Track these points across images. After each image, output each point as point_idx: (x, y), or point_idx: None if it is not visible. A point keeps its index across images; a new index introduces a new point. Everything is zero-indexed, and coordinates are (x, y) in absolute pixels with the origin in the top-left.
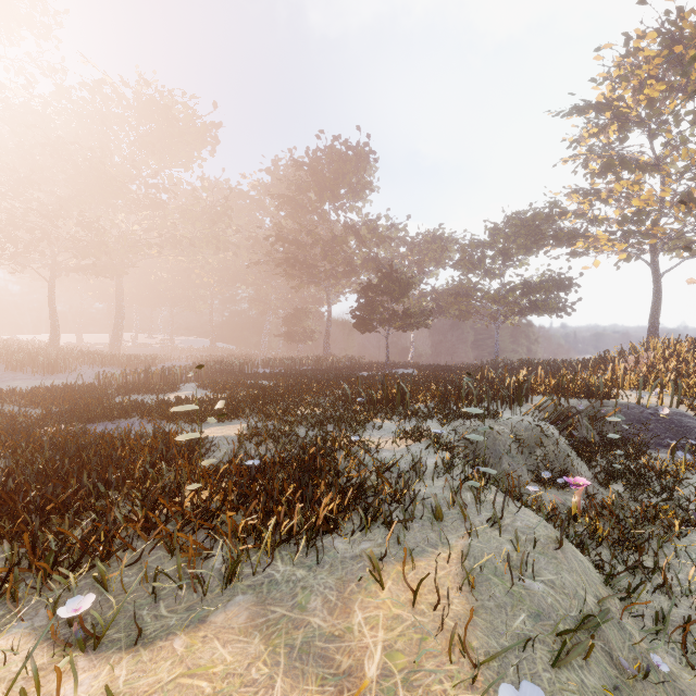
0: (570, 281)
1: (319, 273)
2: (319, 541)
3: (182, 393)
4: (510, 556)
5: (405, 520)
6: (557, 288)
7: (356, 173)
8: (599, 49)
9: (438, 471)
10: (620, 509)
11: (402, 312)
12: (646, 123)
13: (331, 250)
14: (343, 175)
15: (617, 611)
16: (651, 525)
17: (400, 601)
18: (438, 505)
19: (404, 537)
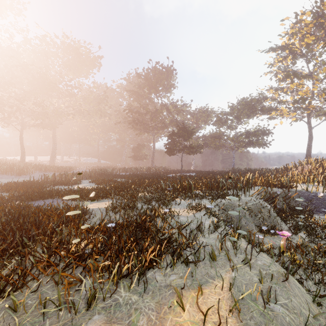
0: (268, 131)
1: (149, 127)
2: (146, 274)
3: (81, 185)
4: (258, 285)
5: (195, 261)
6: (262, 134)
7: (166, 79)
8: (283, 20)
9: (211, 228)
10: (306, 248)
11: (189, 146)
12: (305, 55)
13: (154, 116)
14: (160, 80)
15: (323, 320)
16: (324, 257)
17: (195, 320)
18: (214, 251)
19: (195, 273)
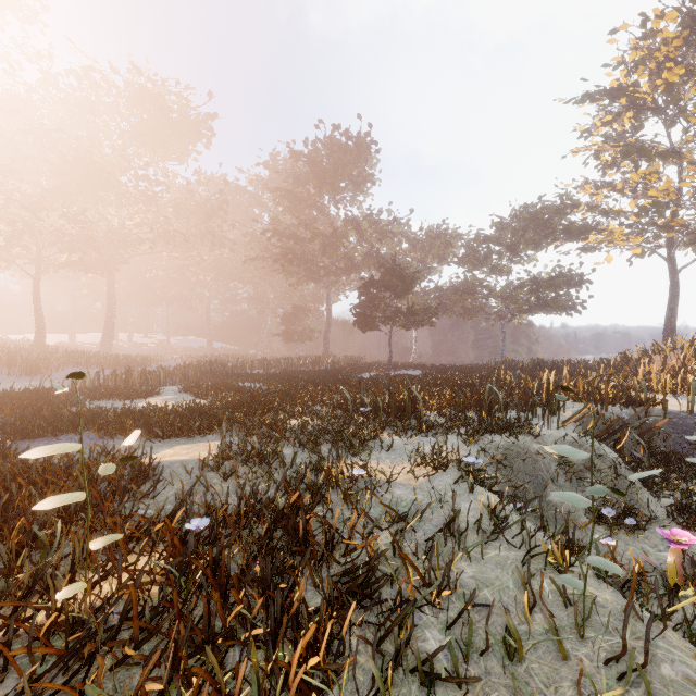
0: (581, 277)
1: (318, 269)
2: None
3: (160, 398)
4: None
5: (459, 679)
6: (567, 285)
7: (356, 164)
8: (614, 32)
9: (482, 526)
10: None
11: (407, 309)
12: (663, 110)
13: (330, 245)
14: (343, 167)
15: None
16: None
17: None
18: (515, 631)
19: None
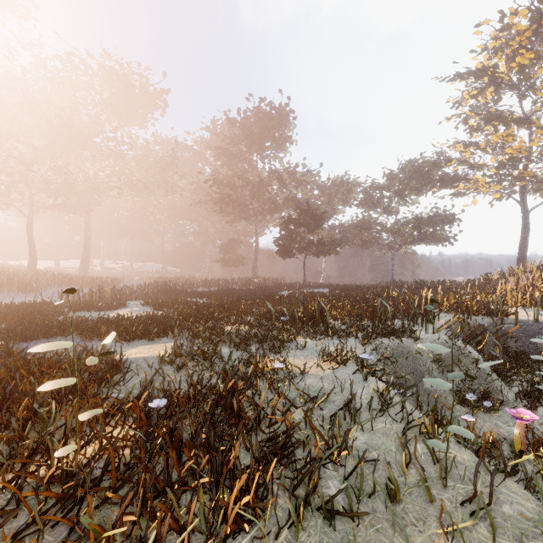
0: (453, 216)
1: (248, 210)
2: None
3: (126, 310)
4: None
5: (353, 514)
6: (442, 222)
7: (278, 129)
8: (478, 25)
9: (372, 406)
10: None
11: (317, 241)
12: (516, 86)
13: (258, 192)
14: (268, 130)
15: None
16: None
17: None
18: (395, 480)
19: None
